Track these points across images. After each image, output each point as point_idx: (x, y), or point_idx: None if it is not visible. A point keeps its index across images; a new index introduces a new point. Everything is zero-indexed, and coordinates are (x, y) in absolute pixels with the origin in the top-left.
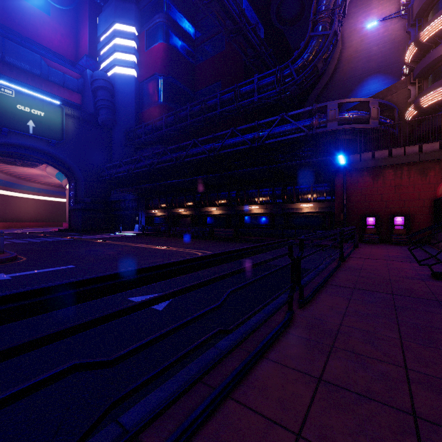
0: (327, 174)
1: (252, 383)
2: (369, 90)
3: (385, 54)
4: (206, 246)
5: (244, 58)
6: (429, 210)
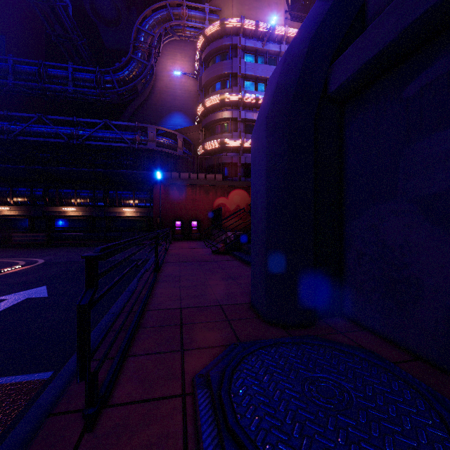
0: (147, 184)
1: (156, 293)
2: (175, 122)
3: (185, 99)
4: (11, 254)
5: (49, 30)
6: (210, 217)
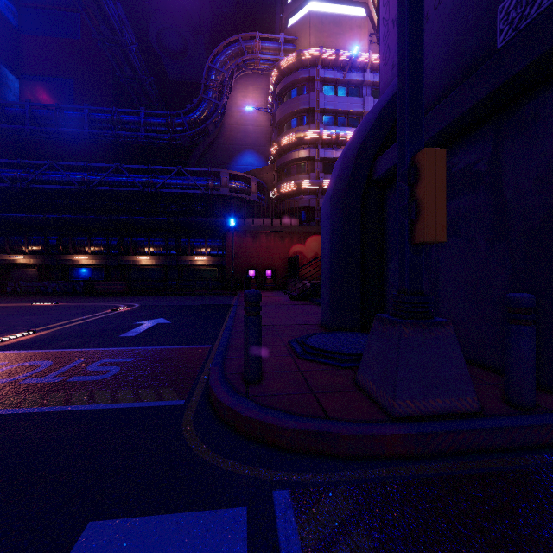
0: (219, 232)
1: None
2: (247, 161)
3: (257, 136)
4: (103, 300)
5: (119, 73)
6: (285, 266)
